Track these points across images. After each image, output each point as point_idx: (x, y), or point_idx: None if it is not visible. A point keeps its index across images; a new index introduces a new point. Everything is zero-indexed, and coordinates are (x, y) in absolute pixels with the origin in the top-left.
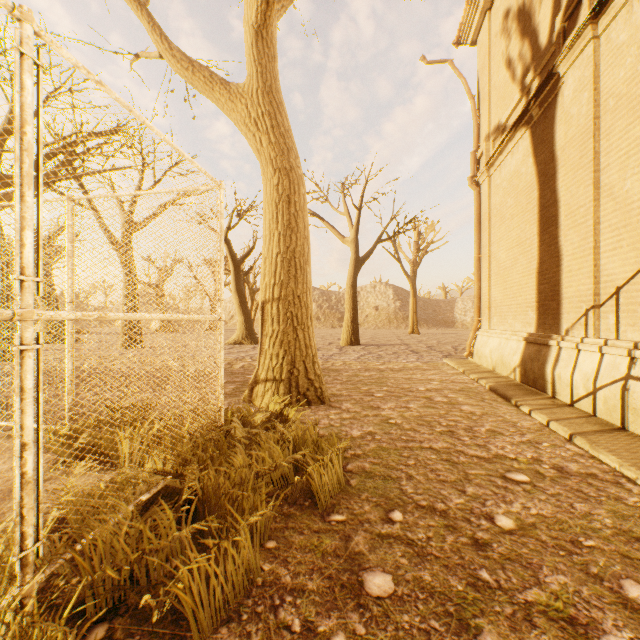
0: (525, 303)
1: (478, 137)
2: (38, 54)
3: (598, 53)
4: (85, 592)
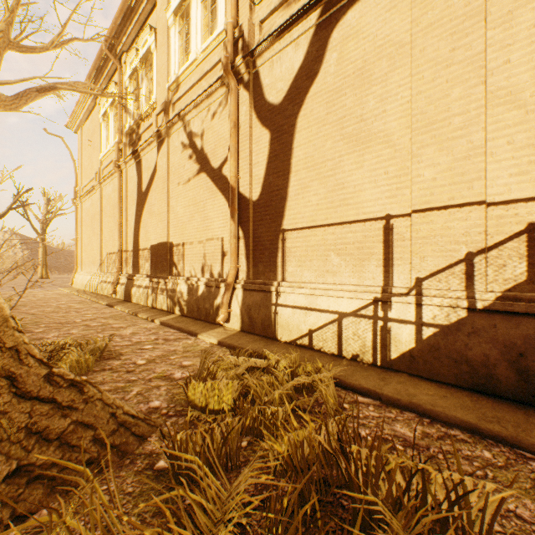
0: (91, 261)
1: (78, 181)
2: None
3: (102, 192)
4: None
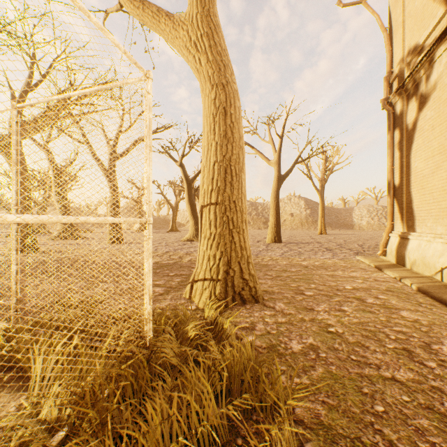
0: None
1: (390, 64)
2: None
3: None
4: None
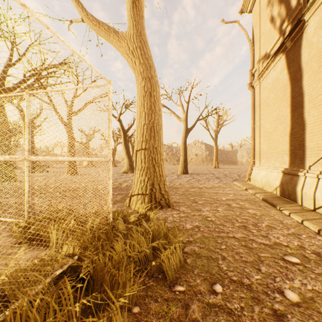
0: (282, 151)
1: (253, 62)
2: None
3: None
4: None
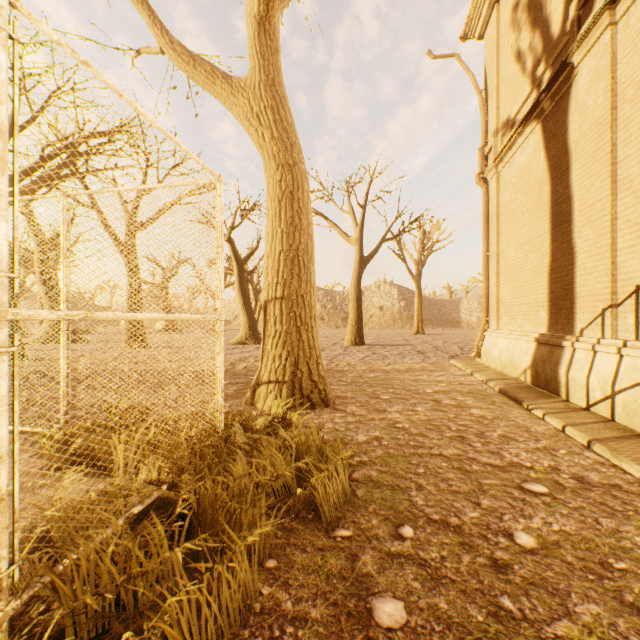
0: (536, 302)
1: (486, 133)
2: (14, 27)
3: (616, 40)
4: (65, 620)
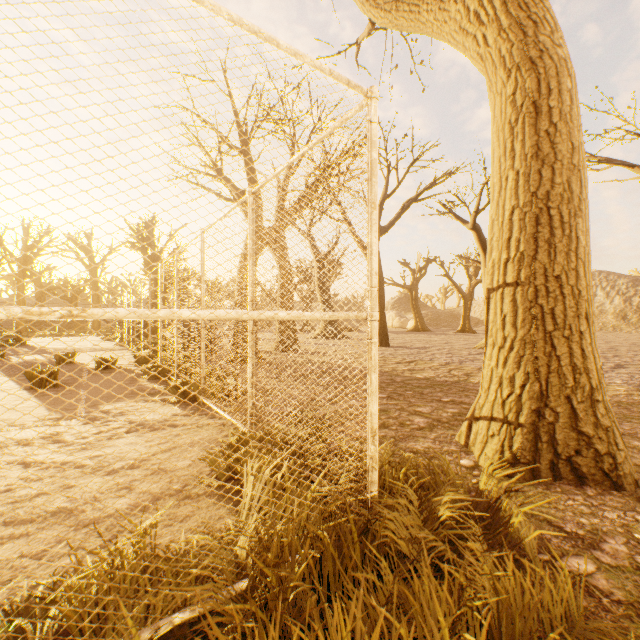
0: None
1: None
2: None
3: None
4: None
